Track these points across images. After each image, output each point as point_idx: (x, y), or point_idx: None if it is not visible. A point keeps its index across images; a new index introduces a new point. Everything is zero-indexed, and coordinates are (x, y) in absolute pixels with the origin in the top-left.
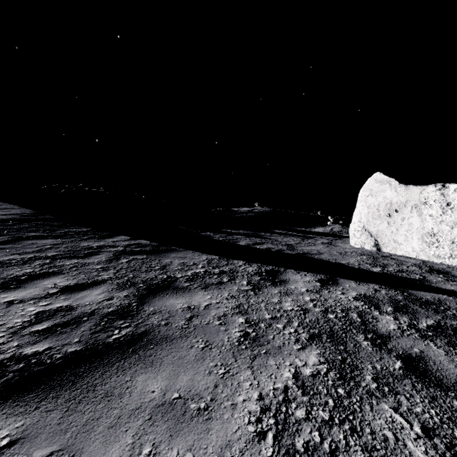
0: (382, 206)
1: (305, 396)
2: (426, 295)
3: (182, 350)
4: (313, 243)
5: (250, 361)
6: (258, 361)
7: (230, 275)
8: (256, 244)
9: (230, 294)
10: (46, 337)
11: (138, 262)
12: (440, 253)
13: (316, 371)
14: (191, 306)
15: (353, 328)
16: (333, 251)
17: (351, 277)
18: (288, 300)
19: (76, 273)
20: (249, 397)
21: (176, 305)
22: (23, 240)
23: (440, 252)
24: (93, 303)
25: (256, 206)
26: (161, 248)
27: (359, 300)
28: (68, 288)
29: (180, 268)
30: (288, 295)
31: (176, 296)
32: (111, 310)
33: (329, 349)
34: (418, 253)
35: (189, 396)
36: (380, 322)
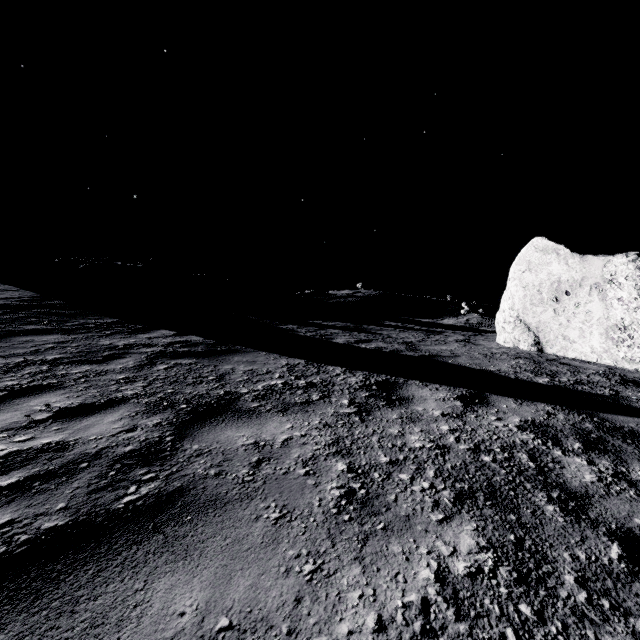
0: (545, 286)
1: (461, 622)
2: (628, 421)
3: (241, 524)
4: (444, 341)
5: (358, 546)
6: (373, 546)
7: (322, 389)
8: (361, 342)
9: (322, 421)
10: (10, 500)
11: (183, 369)
12: (634, 355)
13: (476, 566)
14: (259, 442)
15: (525, 479)
16: (474, 353)
17: (507, 392)
18: (414, 430)
19: (85, 387)
20: (359, 625)
21: (236, 440)
22: (13, 337)
23: (634, 354)
24: (101, 438)
25: (359, 287)
26: (219, 347)
27: (526, 431)
28: (66, 412)
29: (246, 378)
30: (413, 422)
31: (237, 425)
32: (129, 449)
33: (492, 521)
34: (601, 355)
35: (248, 624)
36: (568, 469)
